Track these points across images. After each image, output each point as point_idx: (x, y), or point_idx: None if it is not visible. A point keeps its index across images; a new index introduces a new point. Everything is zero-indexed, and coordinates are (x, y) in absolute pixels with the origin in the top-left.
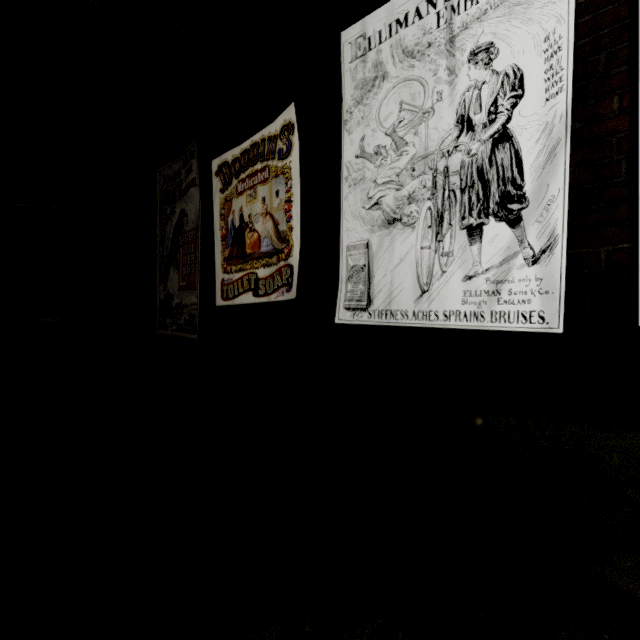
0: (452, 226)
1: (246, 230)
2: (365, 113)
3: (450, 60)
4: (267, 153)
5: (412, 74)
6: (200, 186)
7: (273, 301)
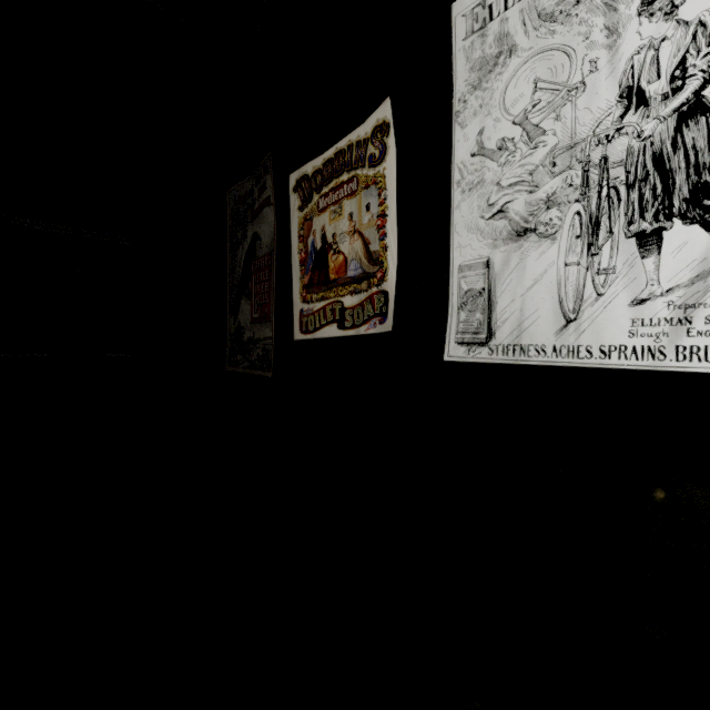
0: (613, 234)
1: (329, 252)
2: (484, 100)
3: (610, 16)
4: (355, 161)
5: (552, 42)
6: (275, 205)
7: (362, 334)
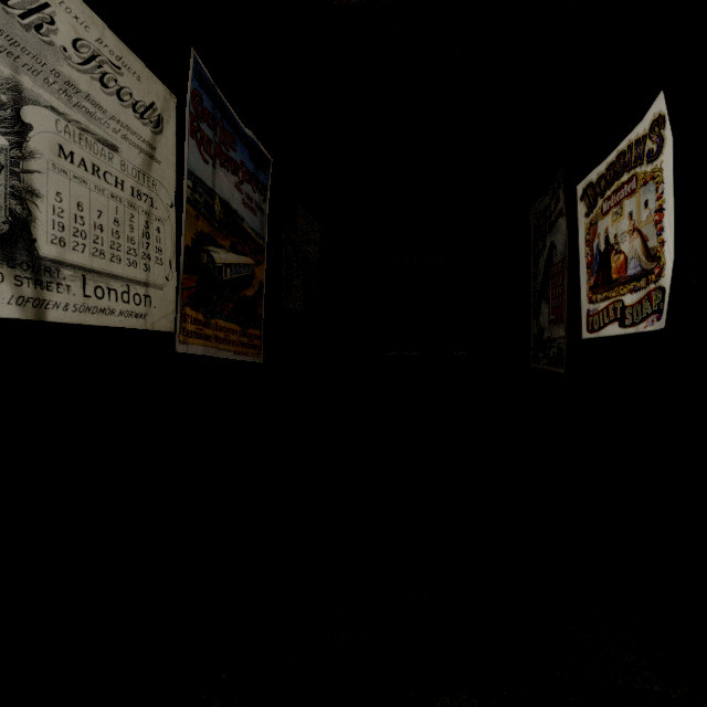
0: None
1: (611, 253)
2: None
3: None
4: (634, 160)
5: None
6: (567, 215)
7: (641, 332)
